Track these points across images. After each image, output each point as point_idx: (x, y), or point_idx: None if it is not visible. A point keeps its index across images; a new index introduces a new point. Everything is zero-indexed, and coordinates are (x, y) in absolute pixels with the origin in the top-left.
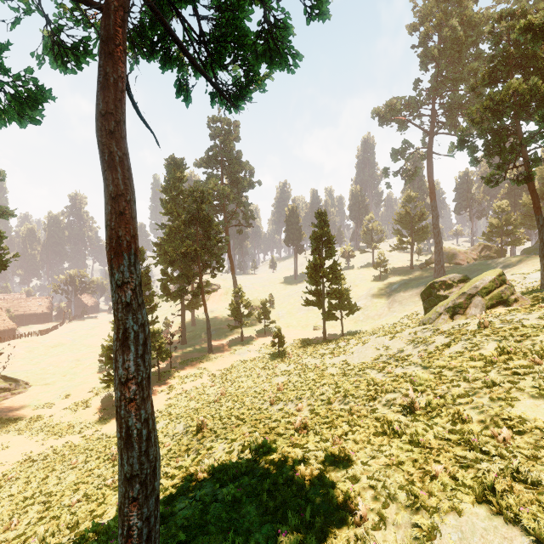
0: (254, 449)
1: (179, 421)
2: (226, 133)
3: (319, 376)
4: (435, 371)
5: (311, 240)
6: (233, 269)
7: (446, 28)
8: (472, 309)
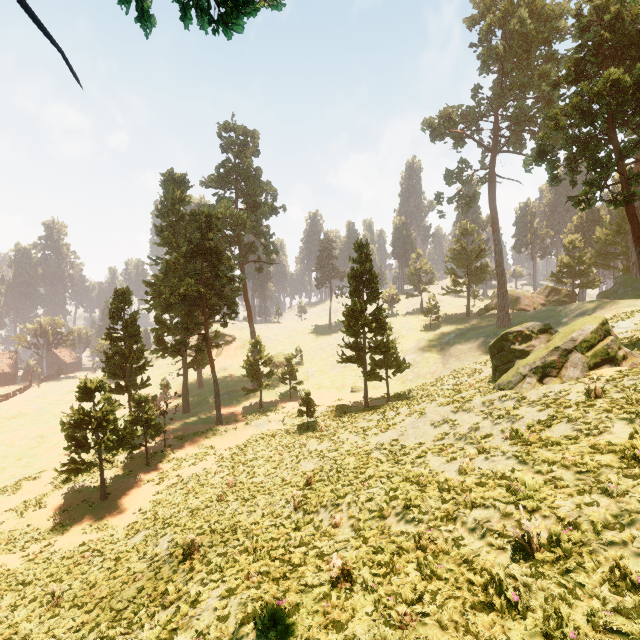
0: (261, 624)
1: (165, 532)
2: (242, 145)
3: (362, 464)
4: (543, 470)
5: (349, 280)
6: (250, 317)
7: (514, 19)
8: (569, 370)
